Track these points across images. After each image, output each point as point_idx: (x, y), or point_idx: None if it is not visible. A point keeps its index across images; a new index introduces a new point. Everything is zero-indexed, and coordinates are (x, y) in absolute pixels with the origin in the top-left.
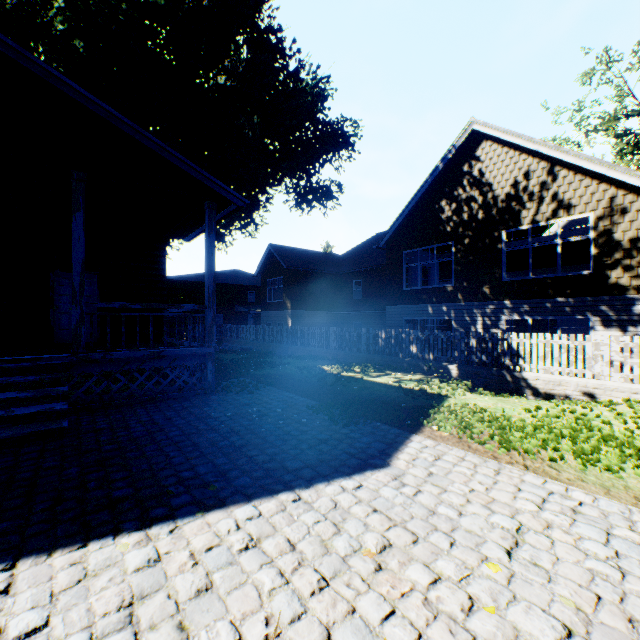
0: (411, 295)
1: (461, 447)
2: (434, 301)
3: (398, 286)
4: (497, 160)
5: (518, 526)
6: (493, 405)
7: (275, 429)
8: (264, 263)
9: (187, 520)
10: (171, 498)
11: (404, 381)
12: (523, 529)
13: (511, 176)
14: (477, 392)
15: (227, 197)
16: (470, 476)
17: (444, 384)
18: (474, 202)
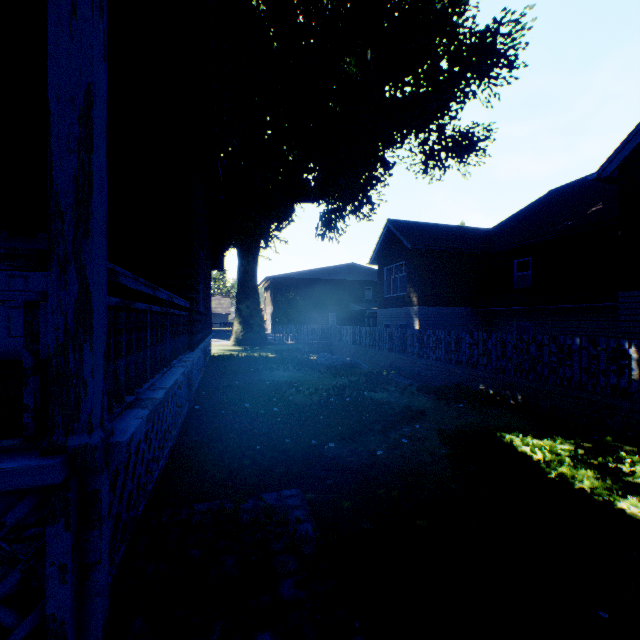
0: None
1: None
2: None
3: None
4: None
5: None
6: None
7: None
8: (380, 247)
9: None
10: None
11: None
12: None
13: None
14: None
15: None
16: None
17: None
18: None
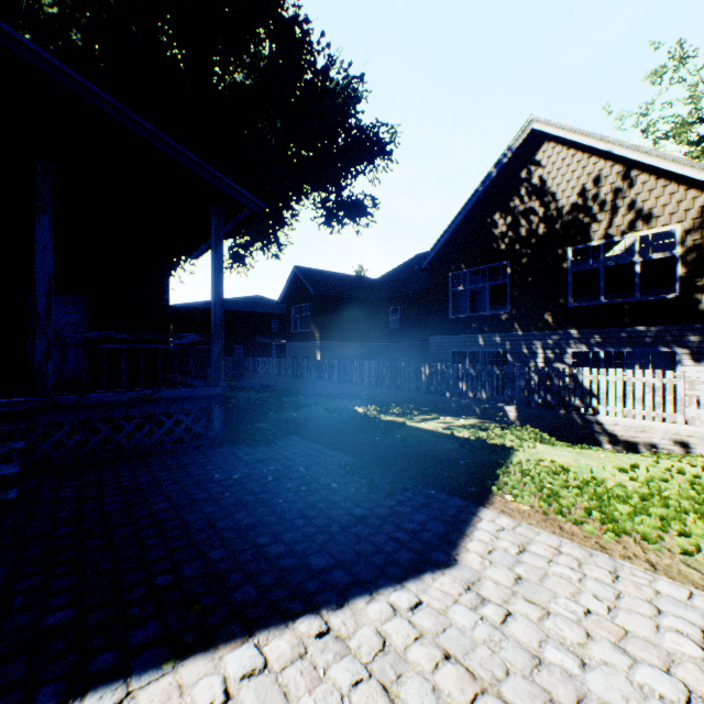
0: (458, 324)
1: (550, 529)
2: (486, 330)
3: (443, 313)
4: (561, 164)
5: (685, 693)
6: (574, 461)
7: (296, 499)
8: (289, 288)
9: (146, 679)
10: (131, 629)
11: (456, 427)
12: (696, 701)
13: (578, 183)
14: (549, 442)
15: (238, 199)
16: (578, 583)
17: (506, 432)
18: (534, 214)
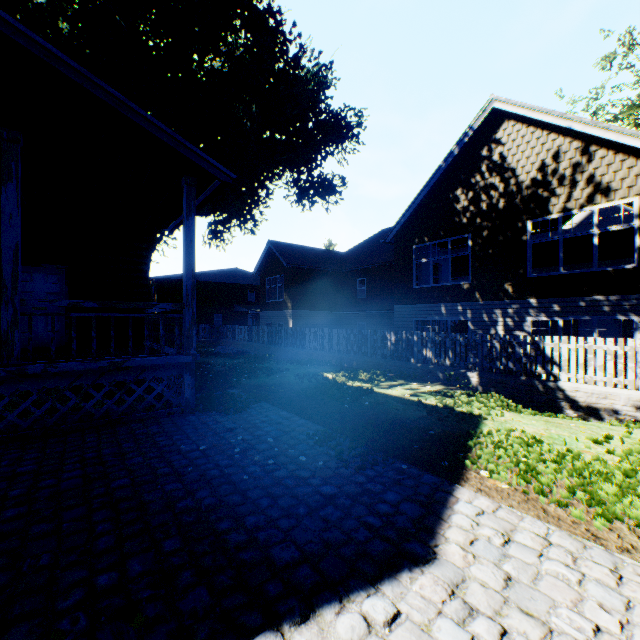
0: (422, 293)
1: (534, 512)
2: (448, 300)
3: (407, 284)
4: (521, 141)
5: None
6: (545, 431)
7: (262, 475)
8: (263, 261)
9: None
10: None
11: (423, 394)
12: None
13: (538, 159)
14: (516, 410)
15: (208, 170)
16: (577, 587)
17: (472, 399)
18: (494, 189)
